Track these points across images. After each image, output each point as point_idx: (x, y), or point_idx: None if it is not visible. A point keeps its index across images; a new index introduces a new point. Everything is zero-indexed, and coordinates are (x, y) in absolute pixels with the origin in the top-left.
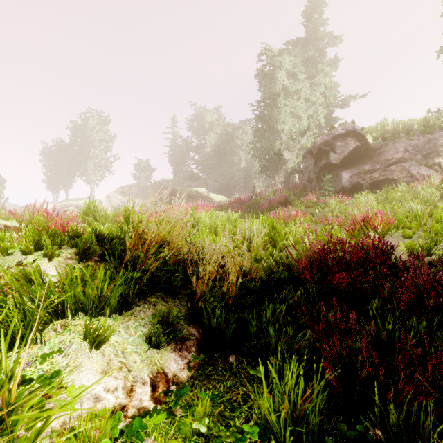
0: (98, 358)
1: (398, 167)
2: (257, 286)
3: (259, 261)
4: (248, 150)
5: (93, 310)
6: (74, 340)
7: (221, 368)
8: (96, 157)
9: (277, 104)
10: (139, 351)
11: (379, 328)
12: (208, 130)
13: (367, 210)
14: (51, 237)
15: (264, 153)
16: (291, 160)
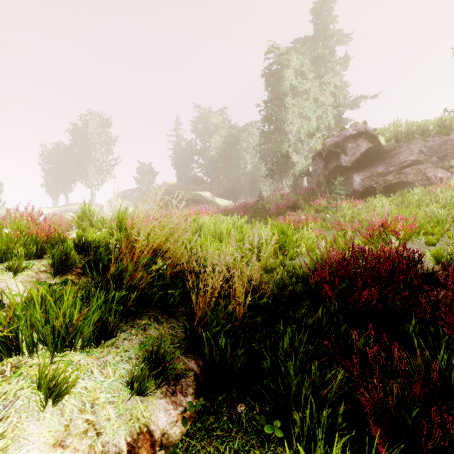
0: (53, 419)
1: (413, 170)
2: (268, 303)
3: (269, 271)
4: (254, 153)
5: (59, 343)
6: (21, 391)
7: (227, 418)
8: (97, 160)
9: (285, 104)
10: (116, 401)
11: (427, 362)
12: (212, 132)
13: (387, 214)
14: (27, 245)
15: (270, 156)
16: (299, 163)
